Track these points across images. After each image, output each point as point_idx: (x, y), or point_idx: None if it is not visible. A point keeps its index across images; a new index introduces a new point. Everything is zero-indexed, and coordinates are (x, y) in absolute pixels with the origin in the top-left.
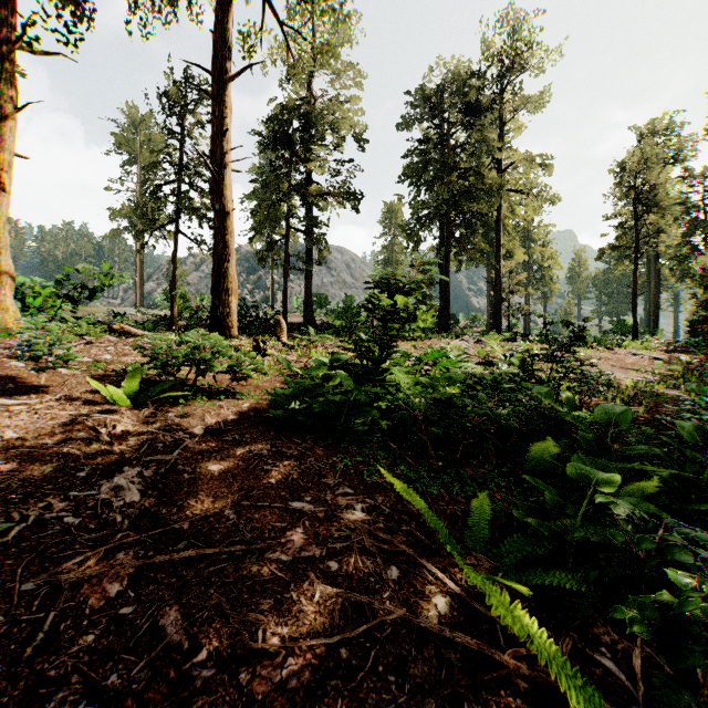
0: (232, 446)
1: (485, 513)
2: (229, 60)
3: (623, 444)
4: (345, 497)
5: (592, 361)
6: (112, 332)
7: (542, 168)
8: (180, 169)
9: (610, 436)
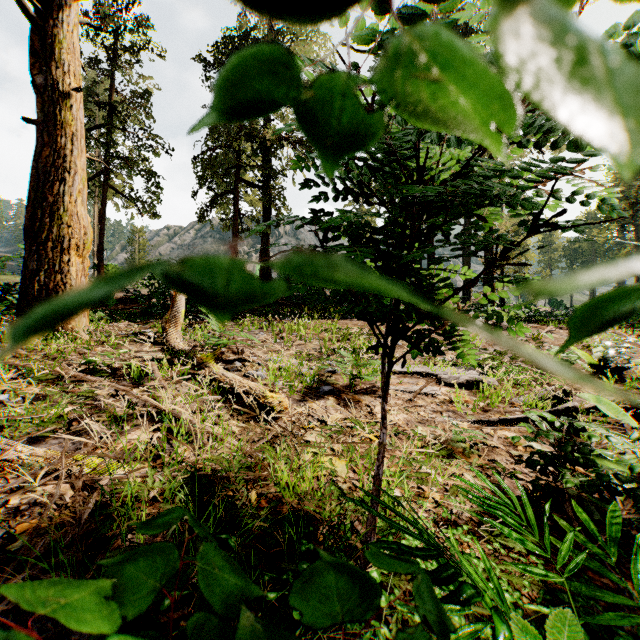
0: None
1: None
2: None
3: None
4: None
5: None
6: None
7: None
8: (110, 111)
9: None
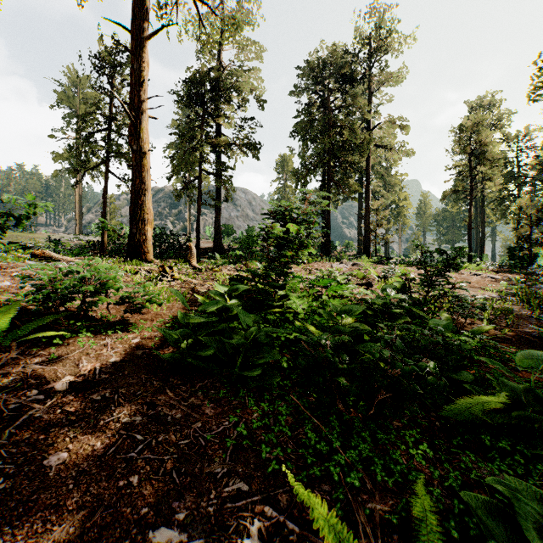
0: (97, 411)
1: (433, 533)
2: (146, 20)
3: (510, 369)
4: (236, 502)
5: (462, 284)
6: (34, 257)
7: (401, 129)
8: (110, 120)
9: (532, 380)
